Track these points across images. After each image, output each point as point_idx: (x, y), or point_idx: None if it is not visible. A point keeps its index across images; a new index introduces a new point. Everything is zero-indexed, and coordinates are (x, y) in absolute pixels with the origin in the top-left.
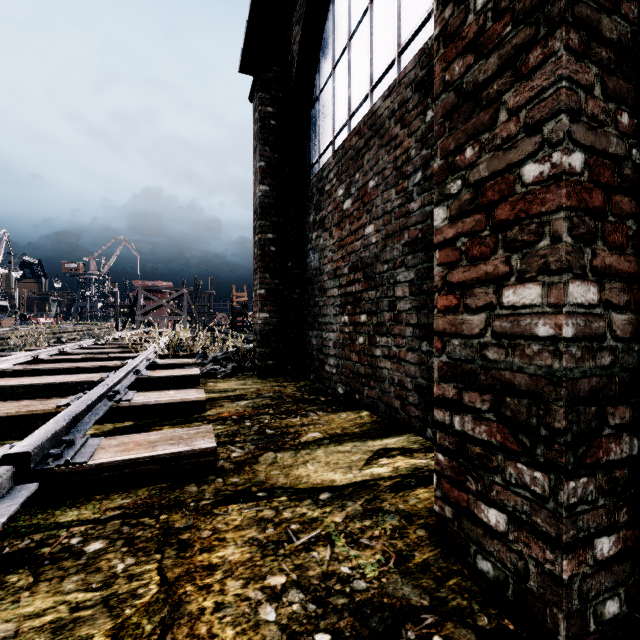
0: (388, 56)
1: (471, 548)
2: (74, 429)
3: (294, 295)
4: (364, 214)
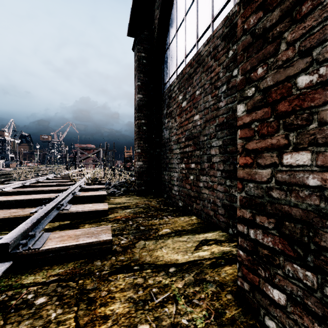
0: (207, 22)
1: (261, 311)
2: (36, 227)
3: (156, 152)
4: (193, 109)
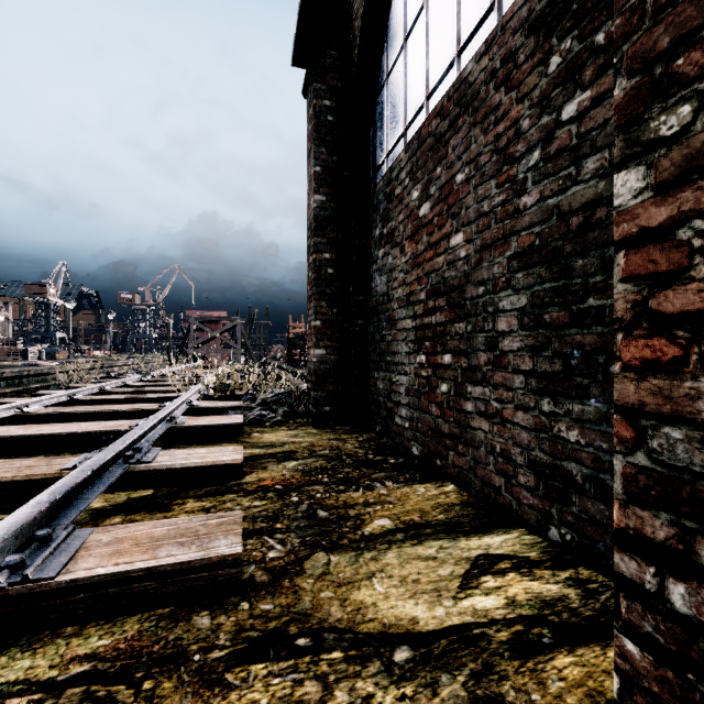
0: (483, 1)
1: None
2: (64, 511)
3: (356, 327)
4: (448, 220)
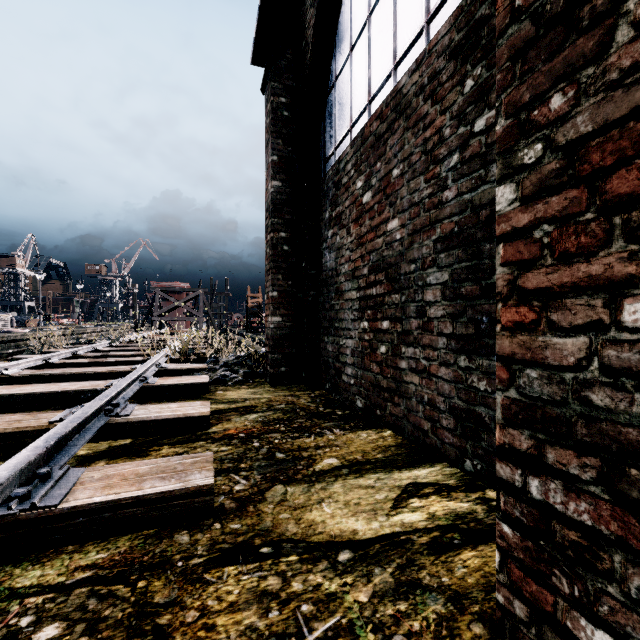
0: (415, 26)
1: None
2: (57, 455)
3: (308, 297)
4: (387, 207)
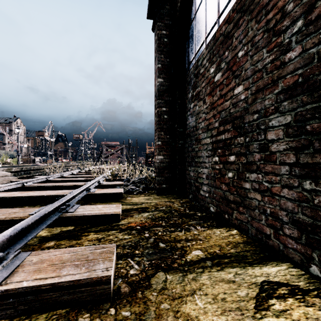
0: None
1: None
2: (19, 239)
3: (178, 144)
4: (233, 79)
